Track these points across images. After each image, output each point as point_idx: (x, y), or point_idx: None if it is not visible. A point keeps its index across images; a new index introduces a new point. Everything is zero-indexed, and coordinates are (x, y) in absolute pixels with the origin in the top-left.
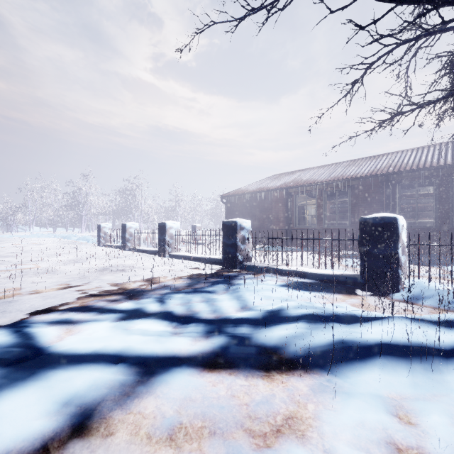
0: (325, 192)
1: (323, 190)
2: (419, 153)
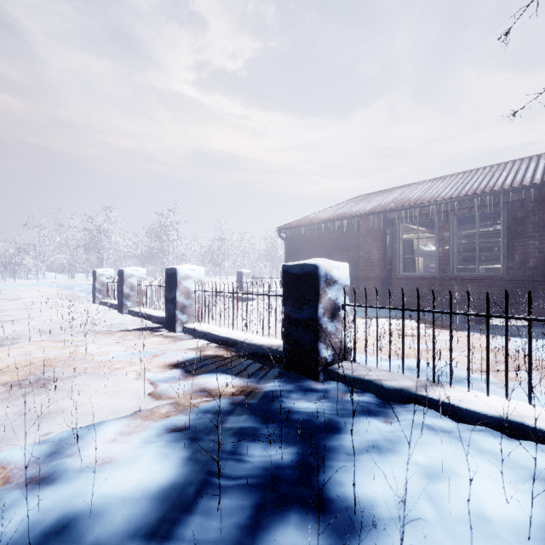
0: (455, 216)
1: (451, 213)
2: None
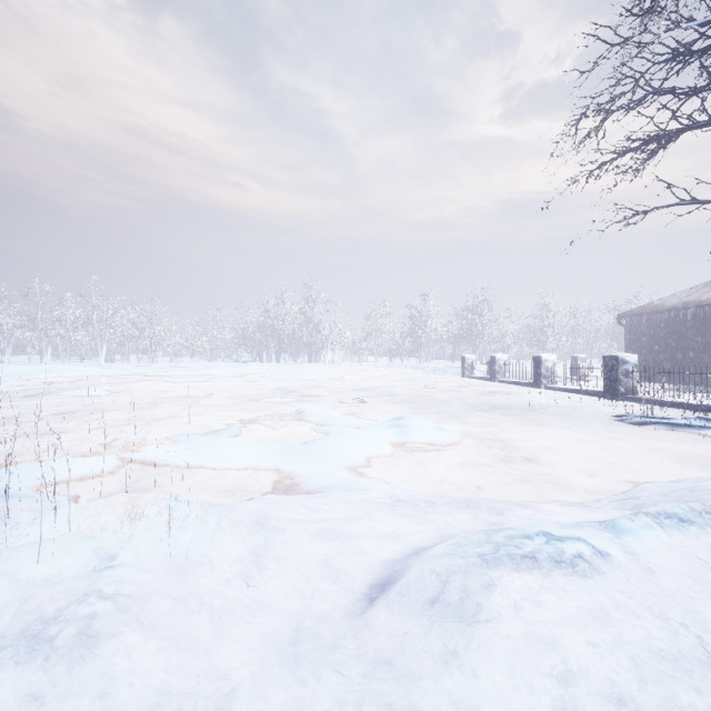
0: None
1: None
2: None
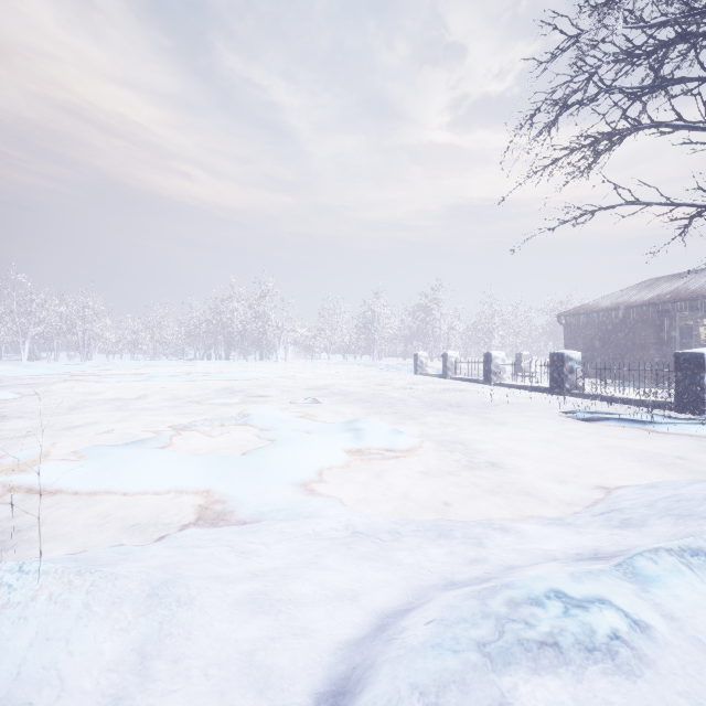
0: None
1: None
2: None
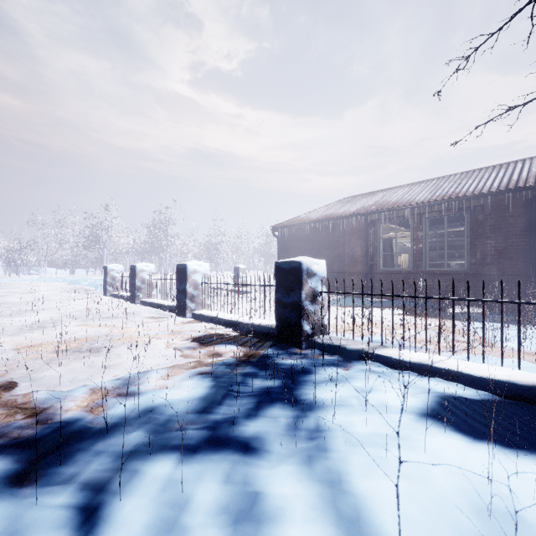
0: (427, 218)
1: (424, 215)
2: None
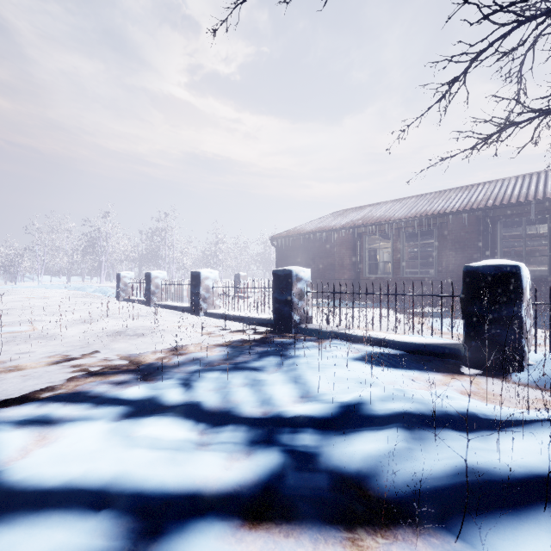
0: (404, 232)
1: (401, 229)
2: (526, 182)
